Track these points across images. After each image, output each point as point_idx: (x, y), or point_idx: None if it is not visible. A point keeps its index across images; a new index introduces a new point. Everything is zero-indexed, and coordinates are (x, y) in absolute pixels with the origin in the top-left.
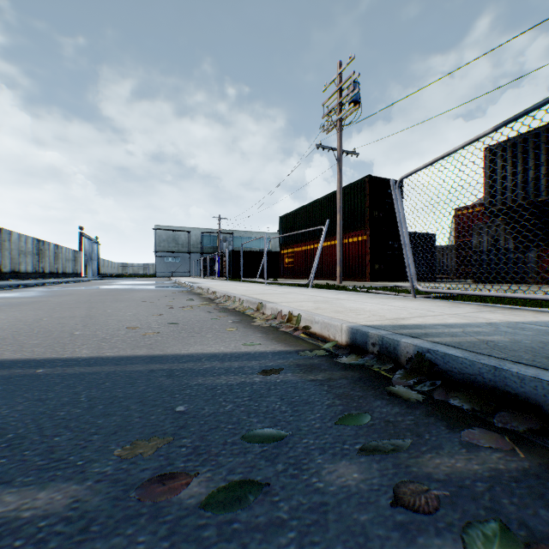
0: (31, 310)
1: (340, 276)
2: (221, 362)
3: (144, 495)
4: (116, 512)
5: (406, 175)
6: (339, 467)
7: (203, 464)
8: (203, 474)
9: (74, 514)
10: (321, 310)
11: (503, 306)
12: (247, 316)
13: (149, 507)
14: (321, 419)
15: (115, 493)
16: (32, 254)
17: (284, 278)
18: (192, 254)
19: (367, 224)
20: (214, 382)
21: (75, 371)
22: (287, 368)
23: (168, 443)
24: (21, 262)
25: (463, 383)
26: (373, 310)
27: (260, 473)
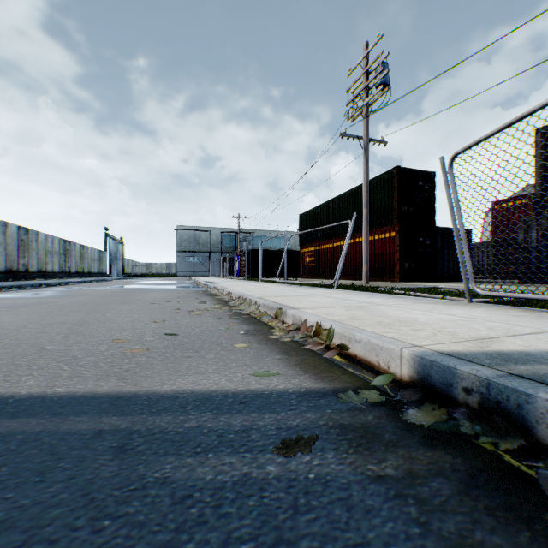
0: (26, 314)
1: (367, 276)
2: (216, 414)
3: None
4: None
5: (462, 149)
6: None
7: None
8: None
9: None
10: (359, 320)
11: None
12: (263, 324)
13: None
14: None
15: None
16: (58, 254)
17: (304, 277)
18: (212, 253)
19: (395, 219)
20: (190, 473)
21: None
22: (324, 435)
23: None
24: (47, 261)
25: None
26: (431, 321)
27: None
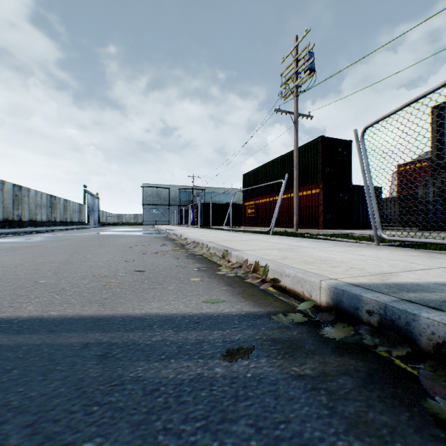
0: (22, 255)
1: (297, 224)
2: (176, 331)
3: None
4: None
5: (371, 123)
6: None
7: None
8: None
9: None
10: (289, 260)
11: None
12: (213, 263)
13: None
14: None
15: None
16: (46, 207)
17: (246, 226)
18: (172, 206)
19: (320, 179)
20: (157, 373)
21: None
22: (259, 346)
23: None
24: (37, 213)
25: None
26: (345, 260)
27: None
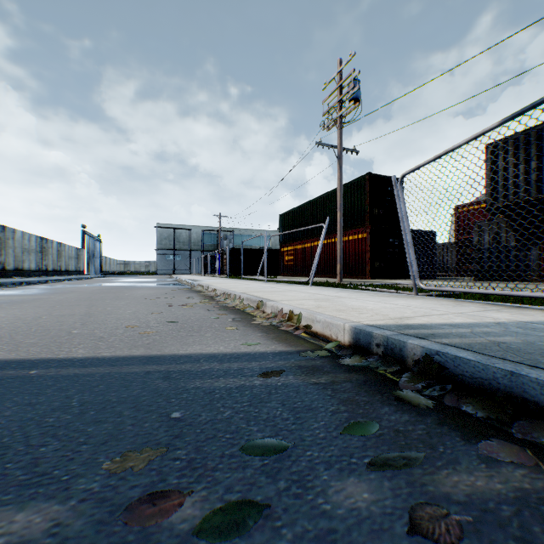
0: (31, 308)
1: (341, 274)
2: (220, 363)
3: (132, 518)
4: (99, 539)
5: (408, 171)
6: (347, 484)
7: (198, 480)
8: (198, 493)
9: (52, 541)
10: (322, 308)
11: (508, 305)
12: (247, 314)
13: (137, 533)
14: (325, 428)
15: (100, 515)
16: (35, 252)
17: (284, 275)
18: (193, 252)
19: (367, 221)
20: (212, 385)
21: (69, 372)
22: (289, 370)
23: (161, 454)
24: (24, 259)
25: (476, 388)
26: (376, 308)
27: (260, 491)
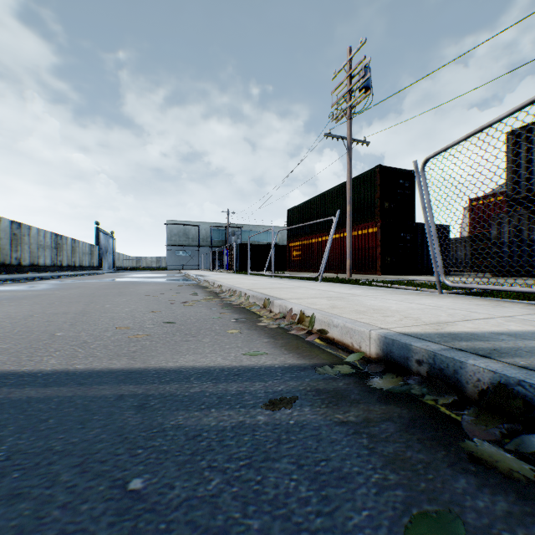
0: (28, 305)
1: (351, 269)
2: (215, 383)
3: None
4: None
5: (432, 154)
6: None
7: None
8: None
9: None
10: (338, 309)
11: None
12: (252, 313)
13: None
14: (372, 528)
15: None
16: (50, 248)
17: (291, 271)
18: (202, 247)
19: (378, 215)
20: (199, 421)
21: (22, 394)
22: (303, 396)
23: None
24: (39, 255)
25: None
26: (401, 309)
27: None
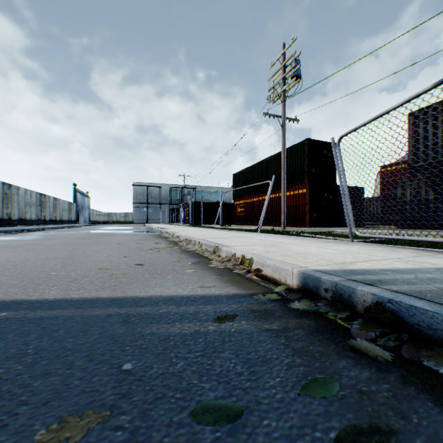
0: (23, 252)
1: (284, 223)
2: (177, 306)
3: None
4: None
5: (345, 133)
6: None
7: None
8: None
9: None
10: (271, 253)
11: (438, 250)
12: (205, 257)
13: None
14: (282, 387)
15: None
16: (35, 205)
17: (236, 224)
18: (162, 205)
19: (306, 179)
20: (167, 330)
21: (35, 314)
22: (242, 314)
23: (103, 420)
24: (26, 211)
25: (434, 340)
26: (319, 253)
27: None
